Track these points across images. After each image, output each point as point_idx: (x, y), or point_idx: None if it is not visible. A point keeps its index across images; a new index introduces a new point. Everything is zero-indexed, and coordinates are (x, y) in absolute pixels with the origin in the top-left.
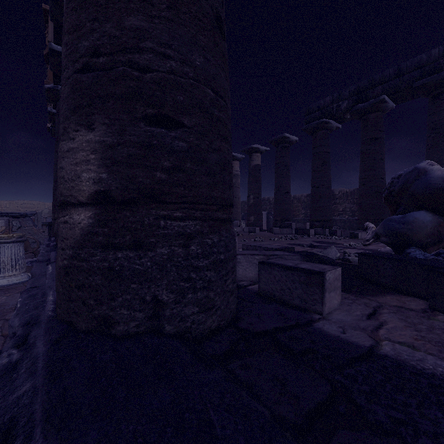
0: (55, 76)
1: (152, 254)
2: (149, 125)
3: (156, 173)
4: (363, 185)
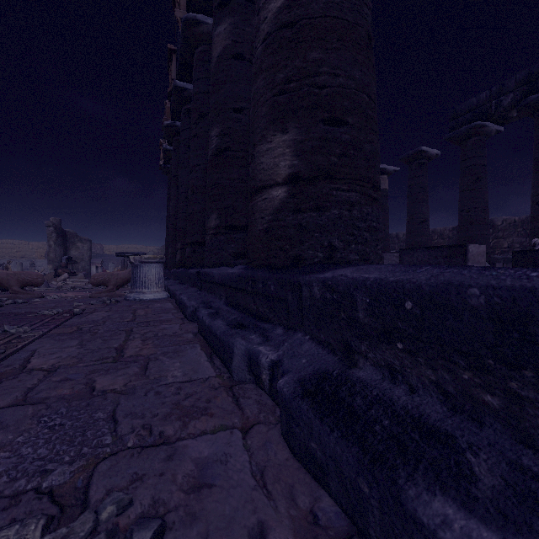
0: (174, 112)
1: (328, 214)
2: (324, 125)
3: (331, 158)
4: (538, 204)
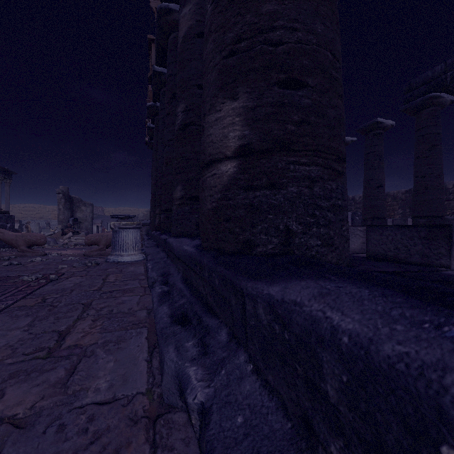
0: (155, 94)
1: (285, 192)
2: (280, 88)
3: (287, 126)
4: None
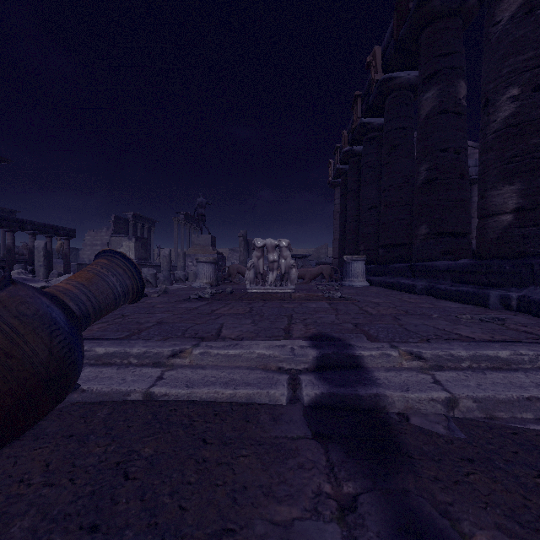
0: (354, 140)
1: None
2: None
3: None
4: None
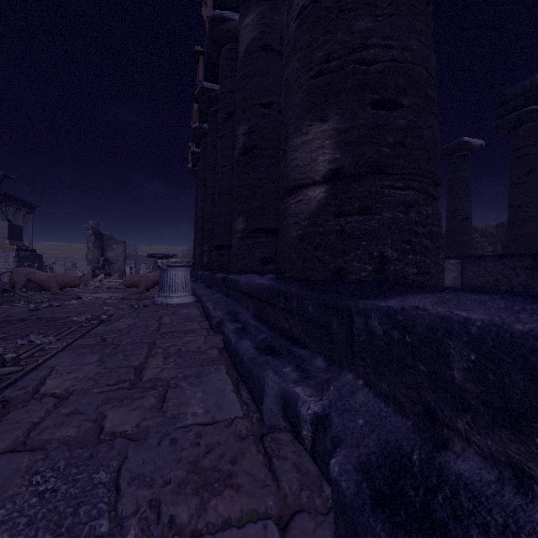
0: (202, 114)
1: (379, 218)
2: (373, 109)
3: (382, 148)
4: None
